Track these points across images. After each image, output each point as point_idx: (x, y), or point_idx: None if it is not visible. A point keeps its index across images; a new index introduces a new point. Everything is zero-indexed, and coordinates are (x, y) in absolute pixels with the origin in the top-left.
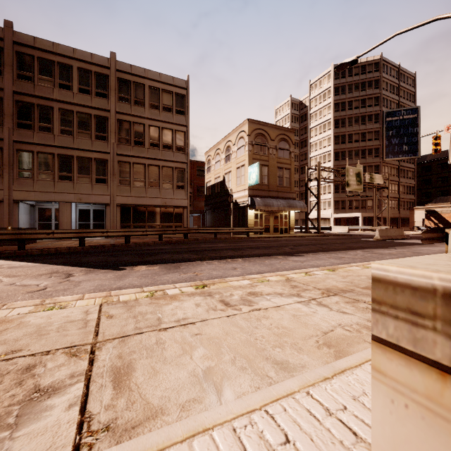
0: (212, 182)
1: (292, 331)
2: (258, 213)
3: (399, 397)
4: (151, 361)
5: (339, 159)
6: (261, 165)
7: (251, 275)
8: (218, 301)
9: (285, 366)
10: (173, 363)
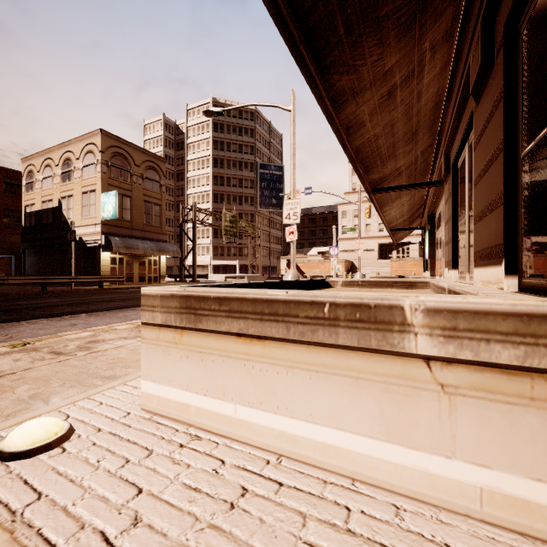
0: (37, 207)
1: (127, 359)
2: (116, 257)
3: (149, 346)
4: None
5: (218, 202)
6: (122, 194)
7: (95, 327)
8: (47, 353)
9: (112, 377)
10: None
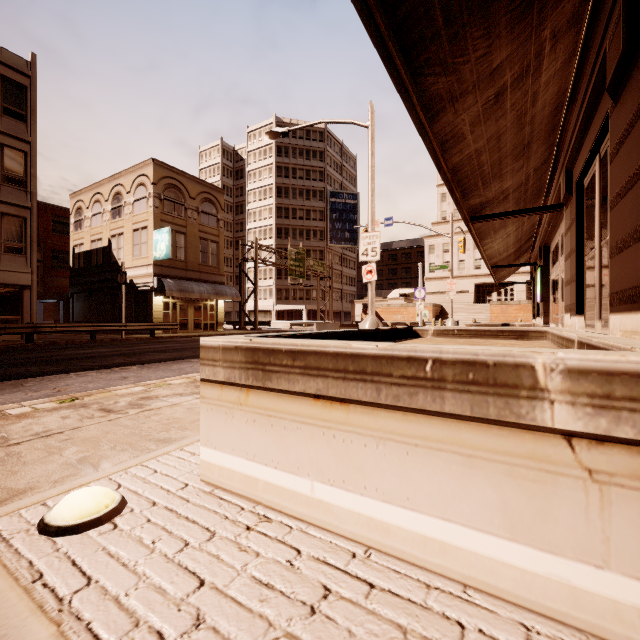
0: (86, 247)
1: (183, 419)
2: (170, 302)
3: (210, 406)
4: (4, 467)
5: (282, 237)
6: (175, 231)
7: (147, 382)
8: (97, 410)
9: (167, 441)
10: (38, 463)
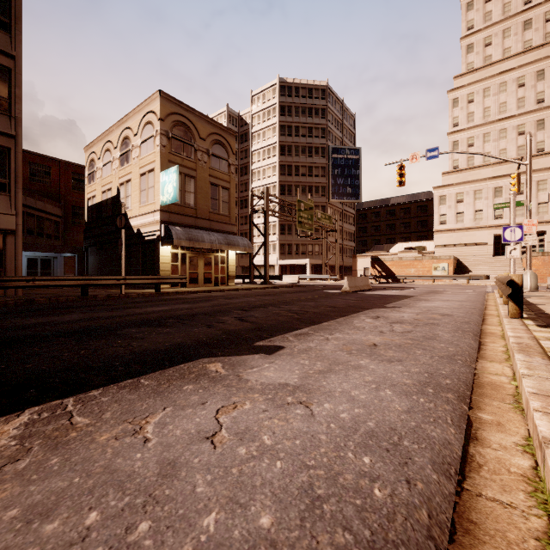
0: (98, 199)
1: None
2: (178, 253)
3: None
4: None
5: (285, 194)
6: (184, 174)
7: None
8: None
9: None
10: None
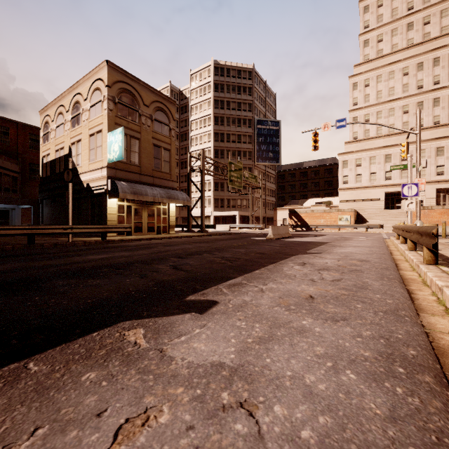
0: (51, 157)
1: None
2: (124, 205)
3: None
4: None
5: (218, 157)
6: (129, 136)
7: None
8: None
9: None
10: None
